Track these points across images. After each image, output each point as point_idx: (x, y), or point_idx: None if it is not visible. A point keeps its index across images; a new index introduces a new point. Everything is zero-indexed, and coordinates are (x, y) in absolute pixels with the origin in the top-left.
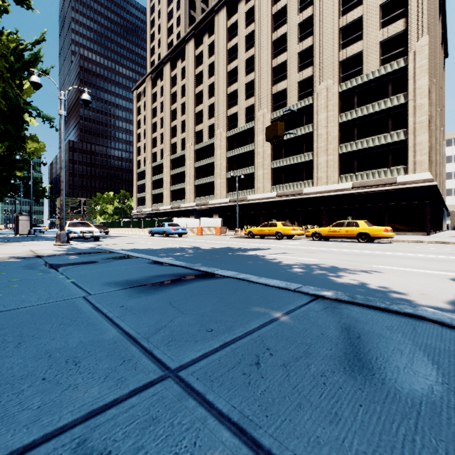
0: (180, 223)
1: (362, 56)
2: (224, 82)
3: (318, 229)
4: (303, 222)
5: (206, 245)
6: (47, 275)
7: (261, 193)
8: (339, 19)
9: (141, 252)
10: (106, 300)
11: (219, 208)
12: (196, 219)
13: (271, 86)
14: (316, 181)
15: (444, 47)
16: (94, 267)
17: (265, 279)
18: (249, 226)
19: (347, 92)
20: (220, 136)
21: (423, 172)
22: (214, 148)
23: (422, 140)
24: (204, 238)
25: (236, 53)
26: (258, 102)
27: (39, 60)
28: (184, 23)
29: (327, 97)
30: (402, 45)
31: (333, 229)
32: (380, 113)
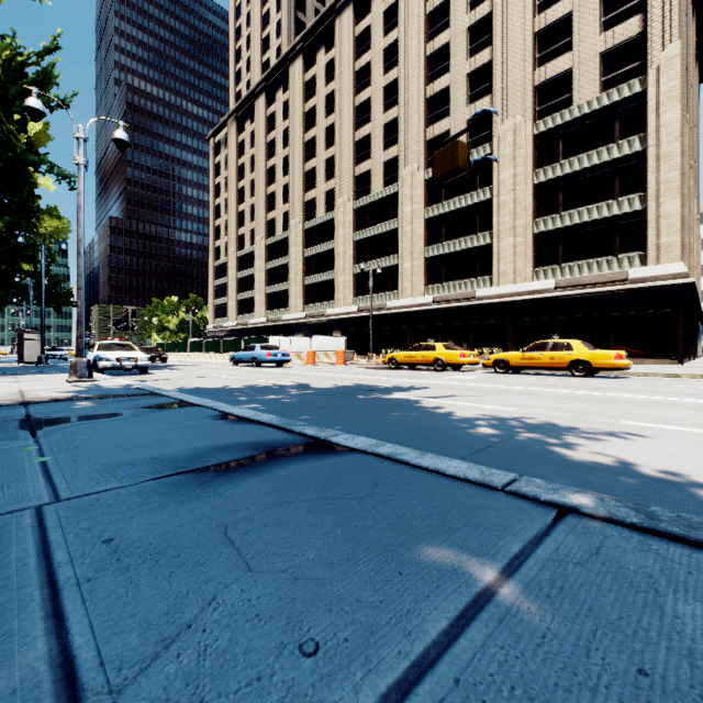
0: (280, 345)
1: (572, 77)
2: (350, 123)
3: (503, 355)
4: (475, 343)
5: (320, 381)
6: (5, 445)
7: (408, 296)
8: (534, 18)
9: (210, 393)
10: (83, 518)
11: (342, 321)
12: (306, 338)
13: (425, 127)
14: (496, 278)
15: (699, 67)
16: (107, 427)
17: (434, 456)
18: (389, 349)
19: (546, 134)
20: (344, 208)
21: (672, 262)
22: (334, 227)
23: (671, 210)
24: (318, 369)
25: (369, 77)
26: (404, 152)
27: (52, 83)
28: (287, 31)
29: (514, 143)
30: (636, 58)
31: (528, 355)
32: (601, 168)
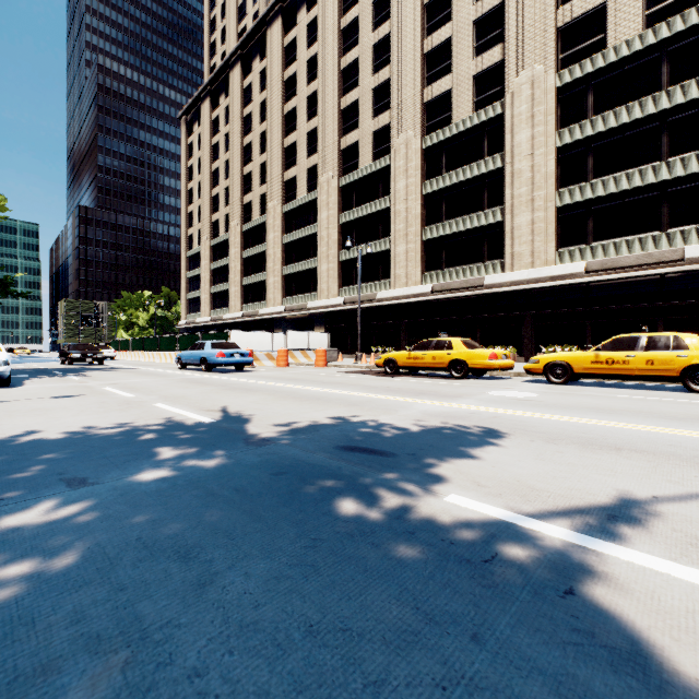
0: (244, 342)
1: (606, 13)
2: (334, 89)
3: (562, 357)
4: (483, 339)
5: (269, 408)
6: None
7: (402, 286)
8: None
9: None
10: None
11: (325, 316)
12: (279, 334)
13: (422, 88)
14: (509, 262)
15: None
16: None
17: None
18: (380, 347)
19: (572, 86)
20: (328, 186)
21: None
22: (316, 209)
23: None
24: (287, 375)
25: (356, 35)
26: (397, 118)
27: None
28: None
29: (532, 97)
30: None
31: (606, 357)
32: (644, 122)
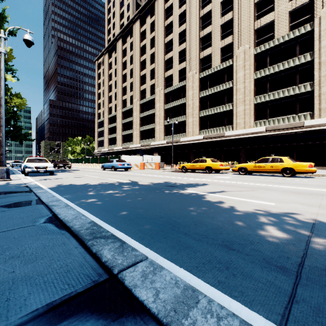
0: (127, 159)
1: (274, 24)
2: (162, 51)
3: (244, 165)
4: (224, 158)
5: (144, 180)
6: None
7: (191, 136)
8: None
9: (74, 188)
10: None
11: (158, 148)
12: (140, 156)
13: (199, 52)
14: (235, 126)
15: None
16: None
17: None
18: (181, 162)
19: (261, 54)
20: (159, 93)
21: None
22: (154, 103)
23: None
24: (145, 172)
25: (171, 29)
26: (188, 65)
27: (4, 21)
28: (132, 8)
29: (244, 58)
30: (308, 13)
31: (258, 165)
32: (289, 70)
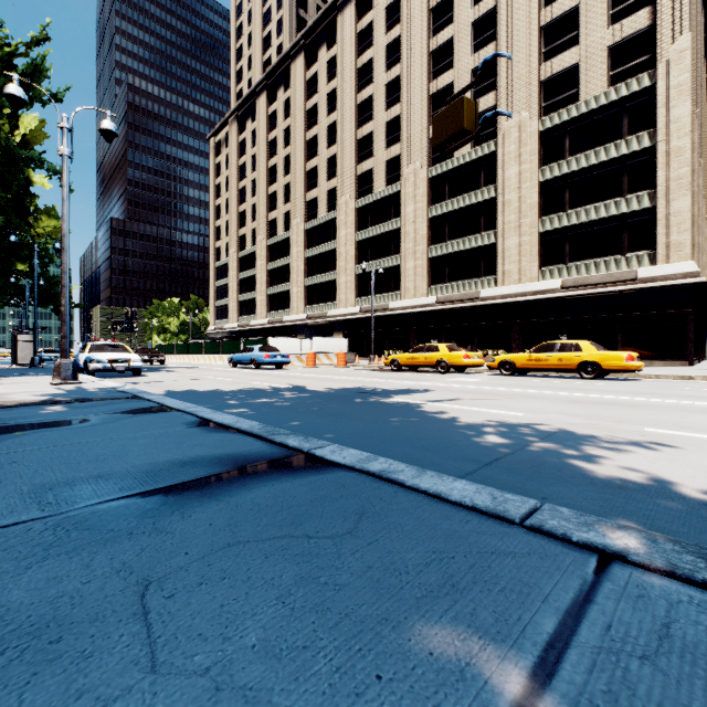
0: (279, 346)
1: (579, 72)
2: (352, 121)
3: (509, 357)
4: (479, 344)
5: (318, 384)
6: None
7: (411, 297)
8: (540, 12)
9: (199, 396)
10: None
11: (344, 323)
12: (306, 339)
13: (428, 125)
14: (501, 278)
15: (706, 64)
16: (64, 436)
17: (434, 475)
18: (391, 351)
19: (553, 131)
20: (346, 208)
21: (682, 261)
22: (336, 227)
23: (681, 207)
24: (317, 371)
25: (371, 74)
26: (406, 150)
27: (43, 76)
28: (289, 29)
29: (520, 139)
30: (645, 52)
31: (535, 357)
32: (609, 164)
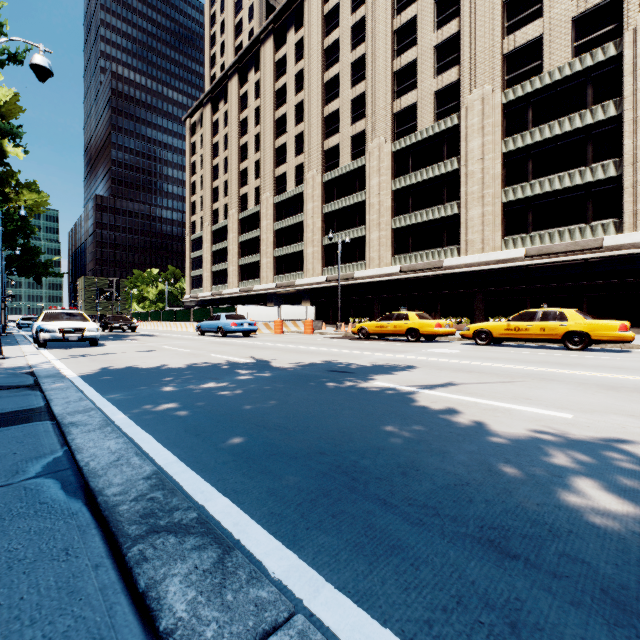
0: (248, 314)
1: (542, 44)
2: (318, 99)
3: (485, 325)
4: (443, 312)
5: (283, 357)
6: None
7: (375, 267)
8: None
9: (134, 377)
10: None
11: (311, 291)
12: (274, 307)
13: (392, 101)
14: (464, 247)
15: None
16: None
17: None
18: (357, 318)
19: (516, 103)
20: (313, 182)
21: None
22: (303, 201)
23: None
24: (284, 339)
25: (337, 54)
26: (371, 126)
27: None
28: (259, 15)
29: (483, 112)
30: (611, 21)
31: (514, 326)
32: (573, 134)
